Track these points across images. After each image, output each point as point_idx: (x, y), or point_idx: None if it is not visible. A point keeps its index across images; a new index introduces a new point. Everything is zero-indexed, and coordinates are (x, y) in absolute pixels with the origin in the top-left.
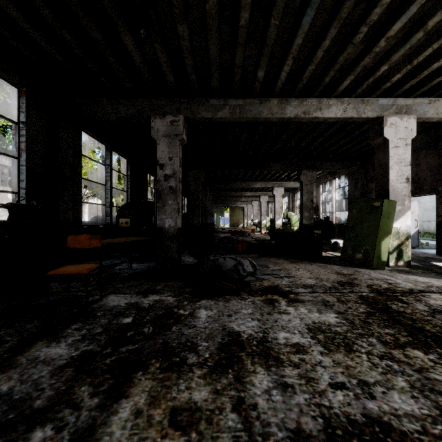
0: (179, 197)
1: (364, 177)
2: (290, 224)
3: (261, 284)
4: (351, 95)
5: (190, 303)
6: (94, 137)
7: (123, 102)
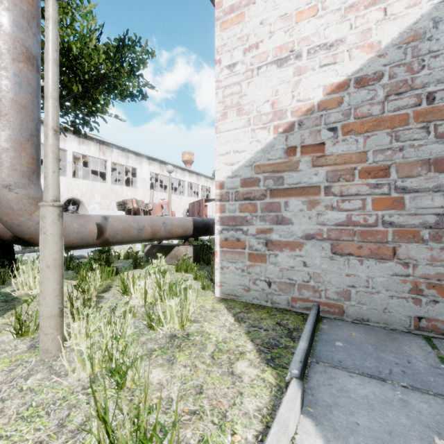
0: None
1: None
2: None
3: None
4: None
5: None
6: None
7: None
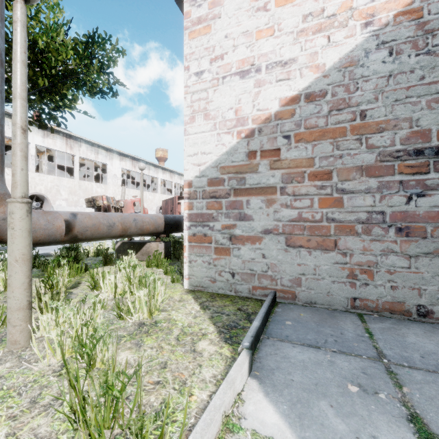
0: None
1: None
2: None
3: None
4: None
5: None
6: None
7: None
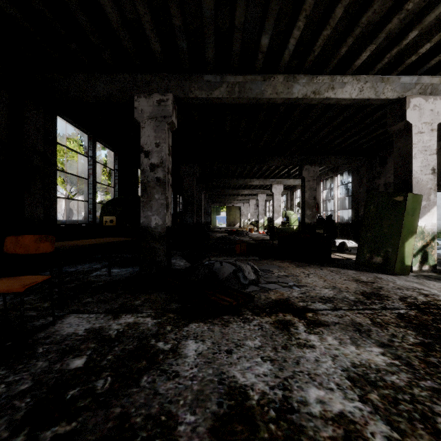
0: (168, 191)
1: (370, 172)
2: (289, 223)
3: (267, 296)
4: (368, 73)
5: (174, 329)
6: (74, 124)
7: (101, 78)
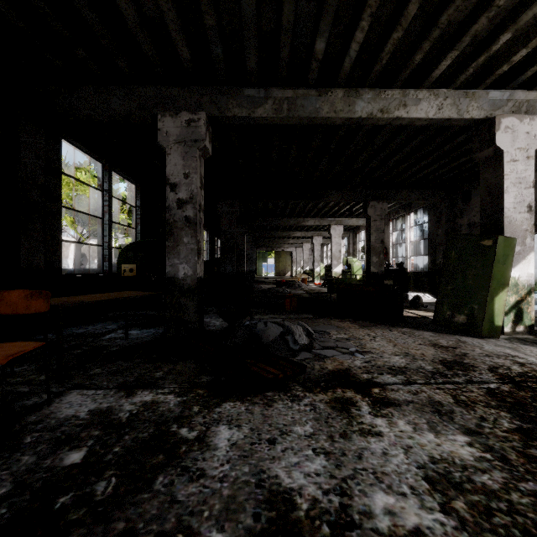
0: (199, 233)
1: (451, 210)
2: (351, 273)
3: (322, 366)
4: (448, 86)
5: (203, 410)
6: (85, 151)
7: (116, 92)
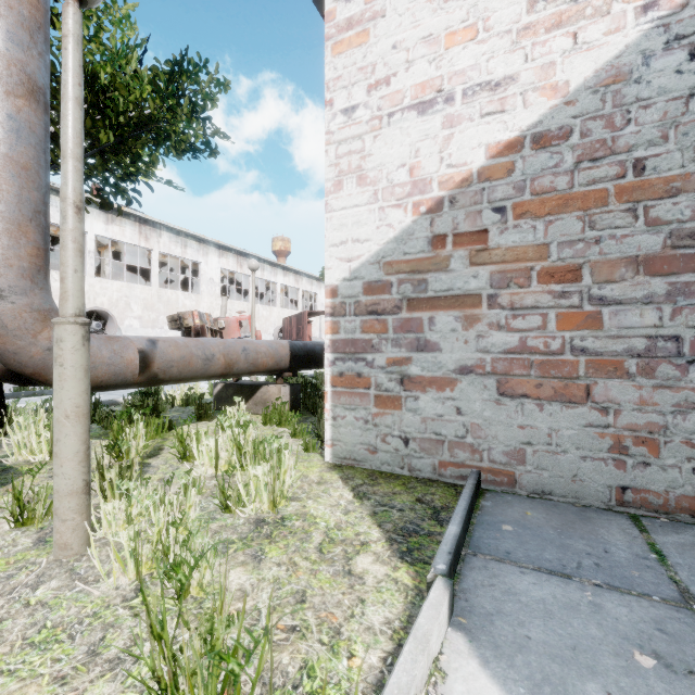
0: None
1: None
2: None
3: None
4: None
5: None
6: None
7: None
